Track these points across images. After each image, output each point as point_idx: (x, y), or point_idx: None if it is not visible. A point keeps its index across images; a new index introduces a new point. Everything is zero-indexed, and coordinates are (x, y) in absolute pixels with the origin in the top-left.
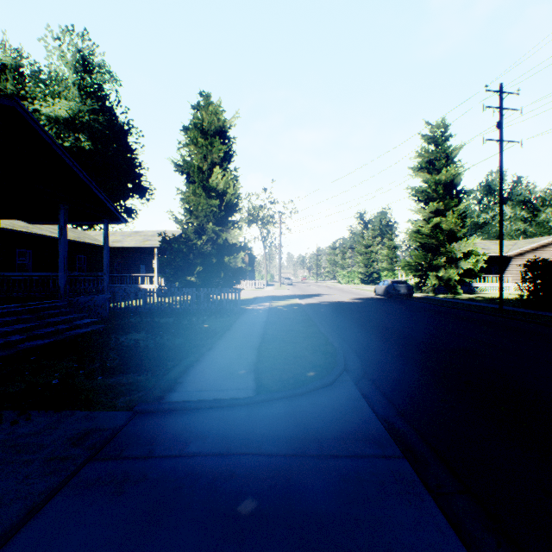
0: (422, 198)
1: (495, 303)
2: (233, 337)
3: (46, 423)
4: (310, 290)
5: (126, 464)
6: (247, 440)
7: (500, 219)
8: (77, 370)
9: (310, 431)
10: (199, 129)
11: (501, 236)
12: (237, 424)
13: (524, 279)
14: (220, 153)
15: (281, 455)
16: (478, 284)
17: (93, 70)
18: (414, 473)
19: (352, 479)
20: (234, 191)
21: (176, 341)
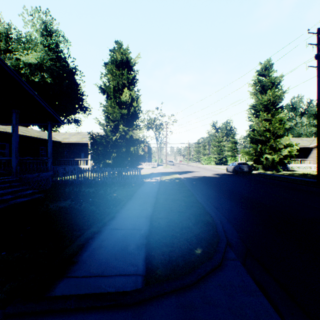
0: (256, 111)
1: (308, 177)
2: (132, 206)
3: None
4: (185, 168)
5: None
6: None
7: (318, 121)
8: None
9: None
10: (114, 65)
11: (318, 132)
12: None
13: None
14: (128, 80)
15: None
16: (291, 165)
17: (53, 34)
18: None
19: None
20: (136, 104)
21: (89, 208)
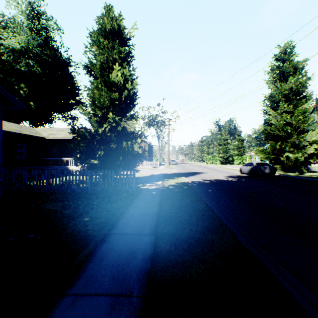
0: (273, 102)
1: None
2: (97, 272)
3: None
4: (190, 168)
5: None
6: None
7: None
8: None
9: None
10: (102, 35)
11: None
12: None
13: None
14: (120, 55)
15: None
16: (312, 165)
17: (41, 17)
18: None
19: None
20: (131, 86)
21: None
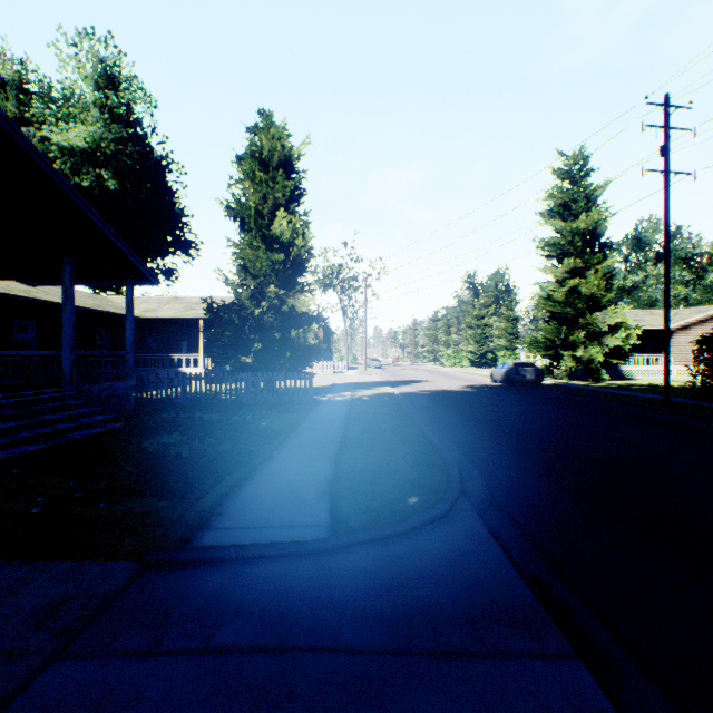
0: (553, 253)
1: (655, 392)
2: (300, 441)
3: (2, 584)
4: (405, 375)
5: (112, 667)
6: (316, 620)
7: (666, 278)
8: (72, 492)
9: (416, 603)
10: (257, 160)
11: (667, 302)
12: (301, 589)
13: (697, 360)
14: (285, 192)
15: (371, 652)
16: (627, 367)
17: (120, 86)
18: (601, 693)
19: (495, 706)
20: (303, 243)
21: (221, 446)
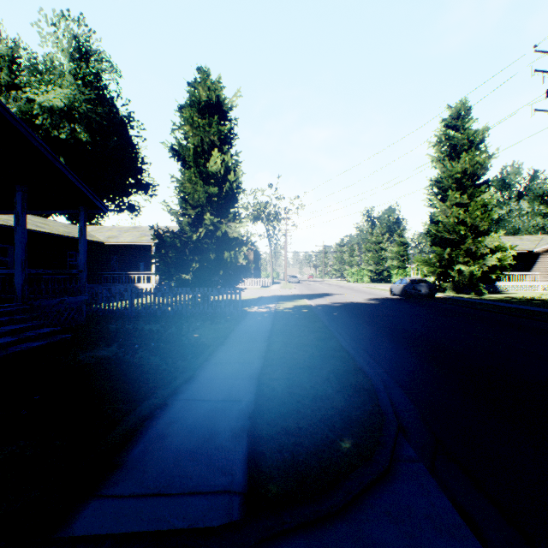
0: (441, 189)
1: (534, 305)
2: (225, 356)
3: None
4: (319, 289)
5: None
6: None
7: None
8: None
9: None
10: (196, 109)
11: None
12: None
13: None
14: (219, 135)
15: None
16: (502, 282)
17: (90, 58)
18: None
19: None
20: (234, 178)
21: (150, 360)
